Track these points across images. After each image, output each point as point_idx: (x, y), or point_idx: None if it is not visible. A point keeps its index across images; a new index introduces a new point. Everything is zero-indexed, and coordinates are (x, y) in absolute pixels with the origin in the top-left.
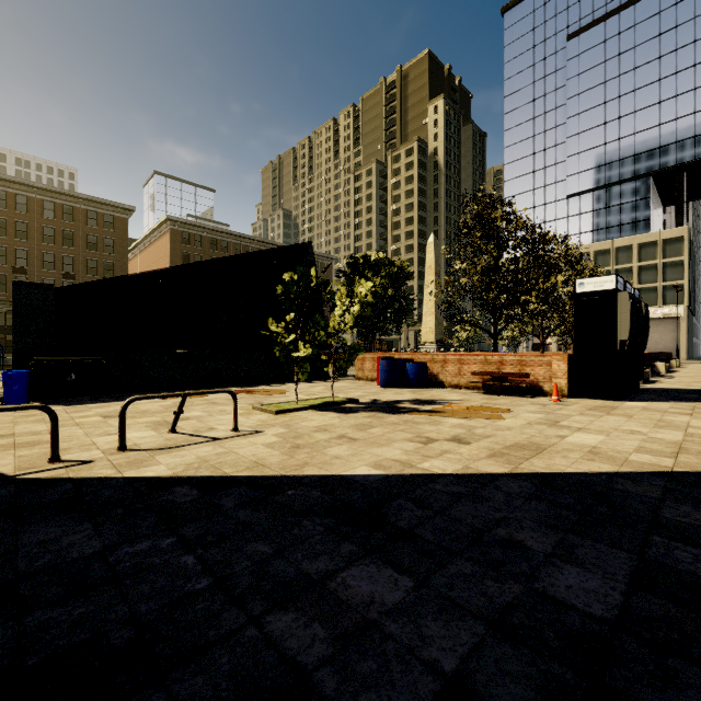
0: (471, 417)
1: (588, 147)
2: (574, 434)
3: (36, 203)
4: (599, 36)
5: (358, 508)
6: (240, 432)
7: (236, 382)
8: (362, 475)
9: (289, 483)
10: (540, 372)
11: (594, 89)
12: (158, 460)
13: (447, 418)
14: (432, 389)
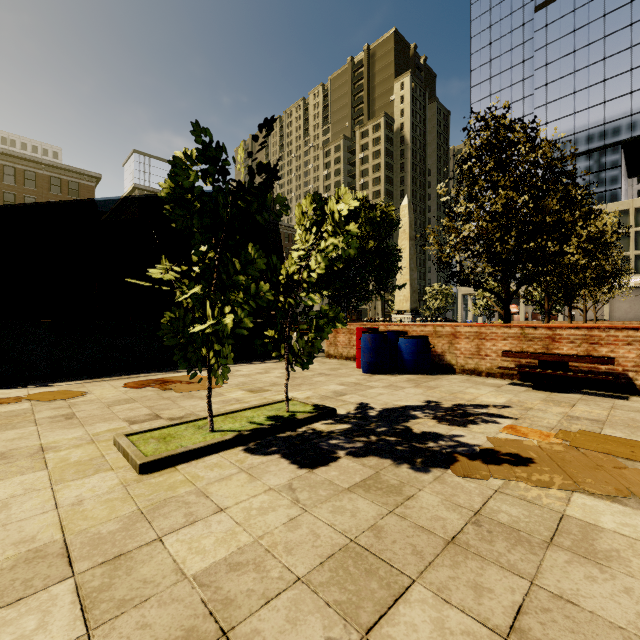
0: (639, 497)
1: (557, 117)
2: None
3: None
4: (568, 6)
5: None
6: None
7: (161, 364)
8: None
9: None
10: (629, 356)
11: (562, 59)
12: None
13: (576, 500)
14: (438, 376)
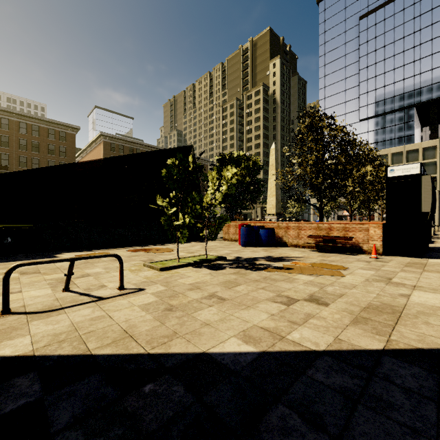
0: (317, 274)
1: (373, 88)
2: (414, 292)
3: (14, 123)
4: (381, 16)
5: (229, 428)
6: (124, 290)
7: (138, 242)
8: (231, 354)
9: (150, 369)
10: (360, 236)
11: (377, 51)
12: (29, 328)
13: (298, 275)
14: (278, 248)
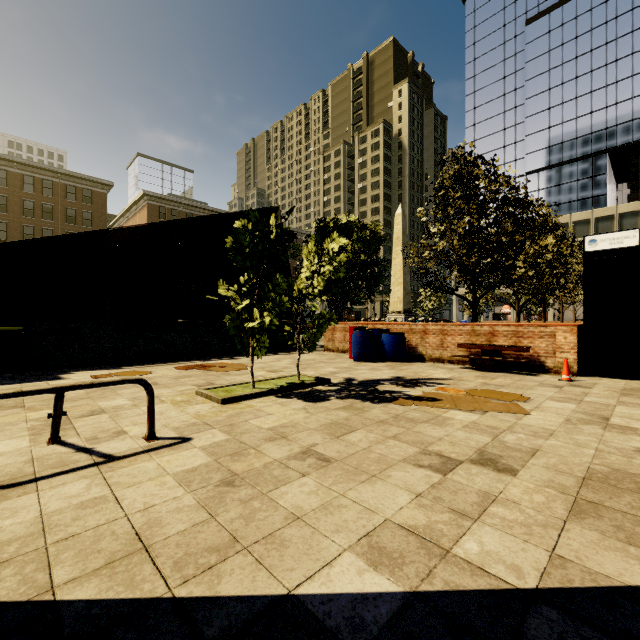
0: (483, 410)
1: (546, 126)
2: None
3: (16, 177)
4: (557, 20)
5: None
6: (156, 440)
7: (194, 355)
8: (345, 600)
9: None
10: (541, 345)
11: (552, 70)
12: None
13: (450, 412)
14: (411, 363)
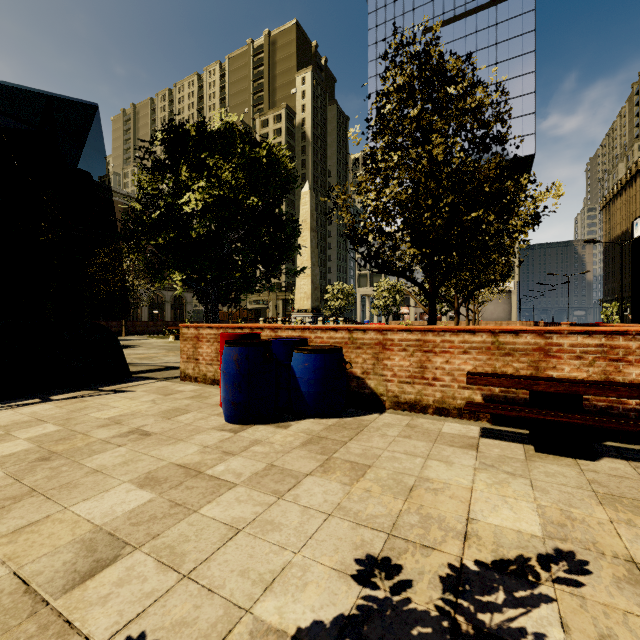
0: None
1: None
2: None
3: None
4: (449, 36)
5: None
6: None
7: None
8: None
9: None
10: None
11: None
12: None
13: None
14: (360, 419)
